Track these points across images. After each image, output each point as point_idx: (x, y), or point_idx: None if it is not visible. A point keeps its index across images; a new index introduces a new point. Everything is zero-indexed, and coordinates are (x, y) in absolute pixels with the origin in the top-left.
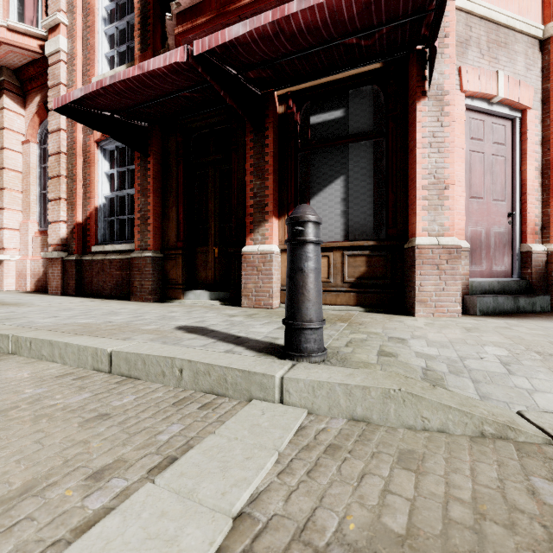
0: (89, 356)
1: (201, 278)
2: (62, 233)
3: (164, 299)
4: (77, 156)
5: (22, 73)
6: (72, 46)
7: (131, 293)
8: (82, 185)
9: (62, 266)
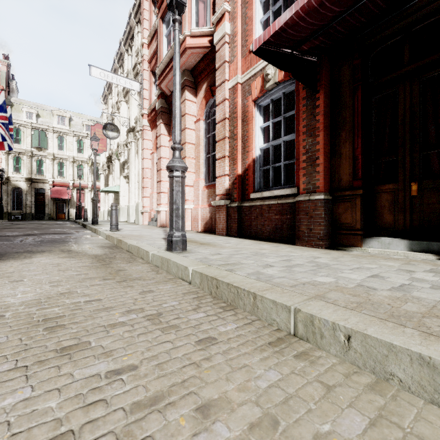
0: None
1: (385, 223)
2: (226, 185)
3: (335, 245)
4: (238, 118)
5: (196, 70)
6: (233, 26)
7: (297, 237)
8: (241, 142)
9: (226, 212)
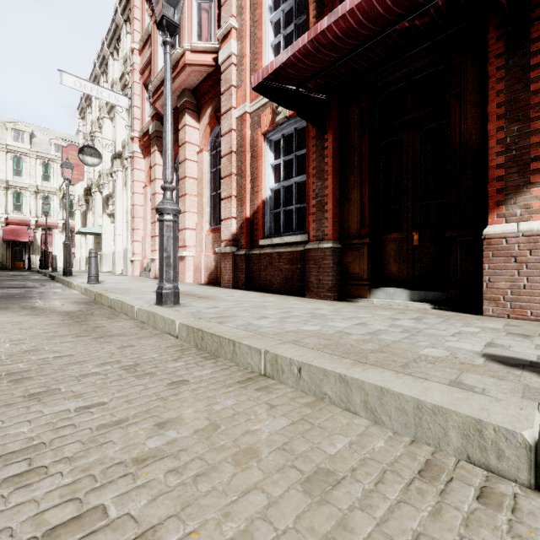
0: (451, 429)
1: (391, 273)
2: (233, 229)
3: (344, 297)
4: (246, 153)
5: (198, 91)
6: (241, 46)
7: (306, 289)
8: (249, 180)
9: (233, 260)
